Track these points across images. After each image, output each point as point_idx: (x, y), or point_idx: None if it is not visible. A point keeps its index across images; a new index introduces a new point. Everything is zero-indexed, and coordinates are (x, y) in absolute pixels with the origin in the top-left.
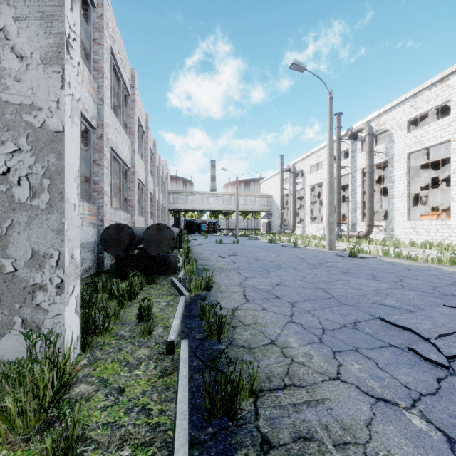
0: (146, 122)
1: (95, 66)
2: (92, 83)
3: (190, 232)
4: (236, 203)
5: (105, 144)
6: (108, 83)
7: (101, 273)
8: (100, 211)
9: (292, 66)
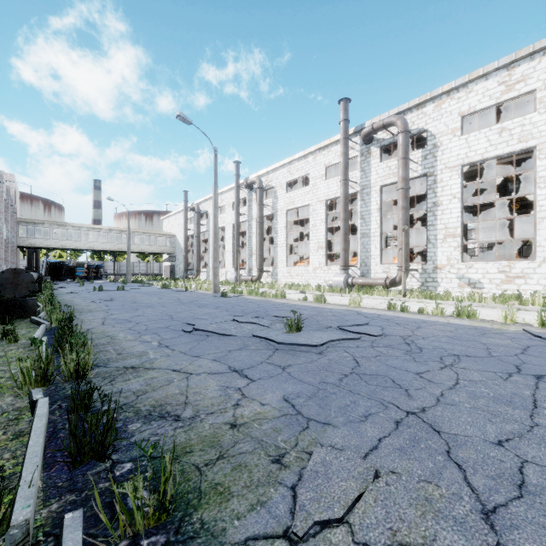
0: None
1: None
2: None
3: (57, 279)
4: (128, 242)
5: None
6: None
7: None
8: None
9: (178, 117)
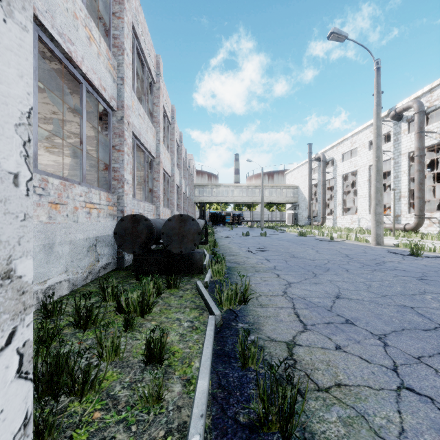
0: (172, 114)
1: (115, 42)
2: (111, 59)
3: (215, 224)
4: (262, 194)
5: (125, 128)
6: (129, 62)
7: (110, 277)
8: (120, 202)
9: (331, 36)
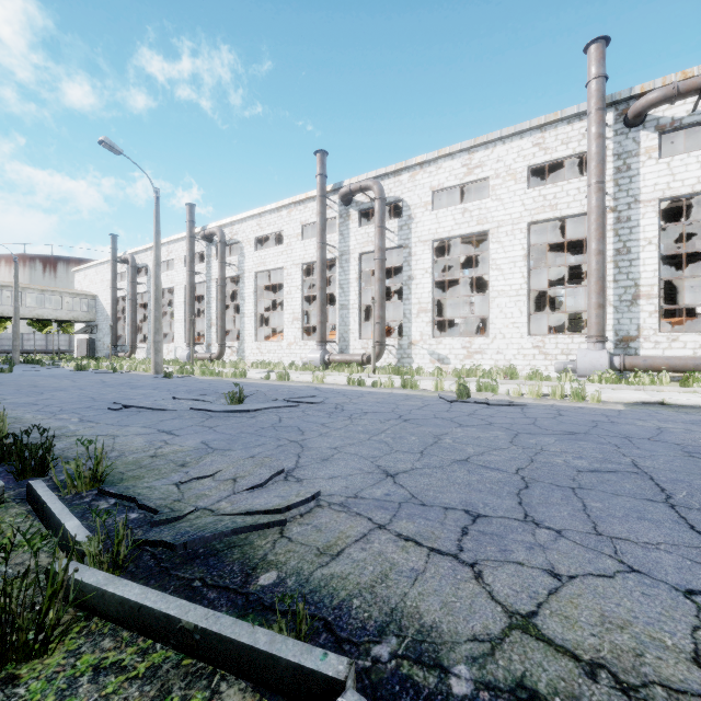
0: None
1: None
2: None
3: None
4: (15, 304)
5: None
6: None
7: None
8: None
9: (102, 144)
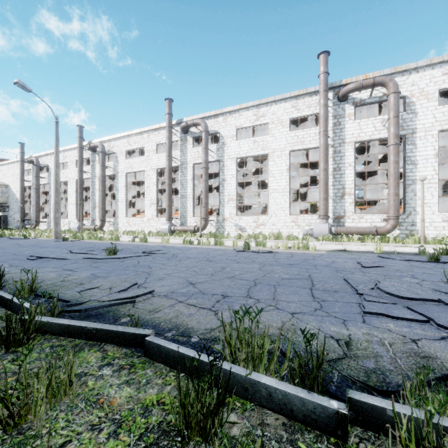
0: None
1: None
2: None
3: None
4: None
5: None
6: None
7: None
8: None
9: (17, 84)
